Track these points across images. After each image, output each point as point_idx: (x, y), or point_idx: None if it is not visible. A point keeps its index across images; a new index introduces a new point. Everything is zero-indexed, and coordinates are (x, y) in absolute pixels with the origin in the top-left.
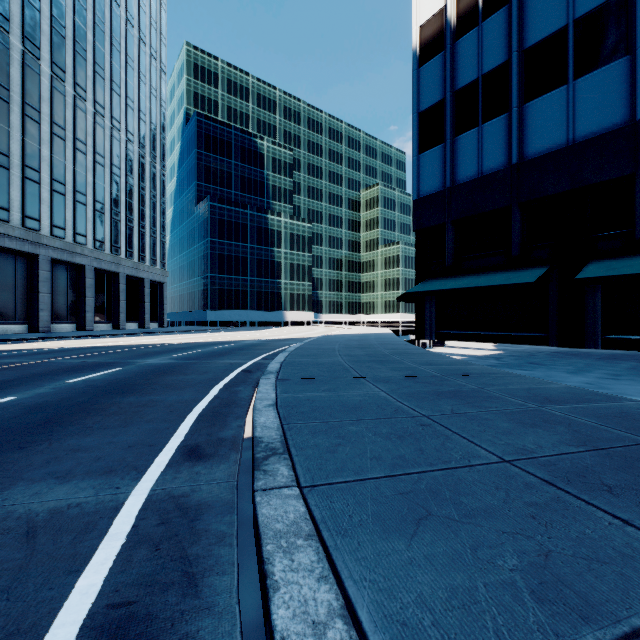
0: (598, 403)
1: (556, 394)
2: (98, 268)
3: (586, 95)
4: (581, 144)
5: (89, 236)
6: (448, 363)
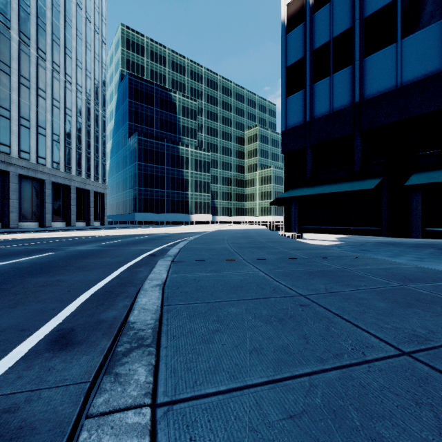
0: None
1: (411, 273)
2: (55, 182)
3: (410, 50)
4: (407, 86)
5: (48, 159)
6: (312, 248)
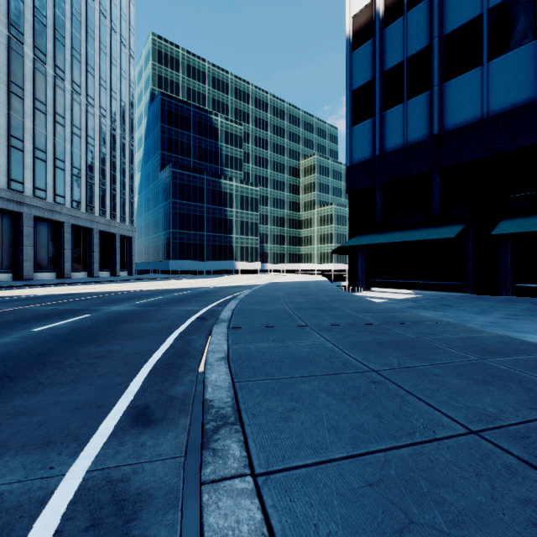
0: (536, 354)
1: (492, 344)
2: (75, 224)
3: (499, 75)
4: (494, 117)
5: (67, 197)
6: (382, 310)
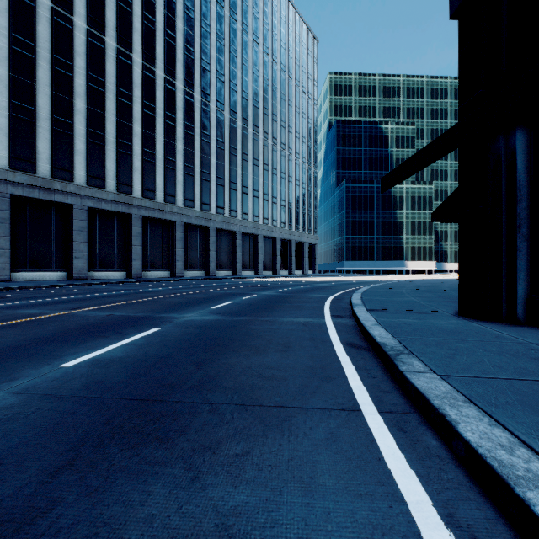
0: None
1: None
2: (282, 238)
3: None
4: None
5: (278, 221)
6: None
